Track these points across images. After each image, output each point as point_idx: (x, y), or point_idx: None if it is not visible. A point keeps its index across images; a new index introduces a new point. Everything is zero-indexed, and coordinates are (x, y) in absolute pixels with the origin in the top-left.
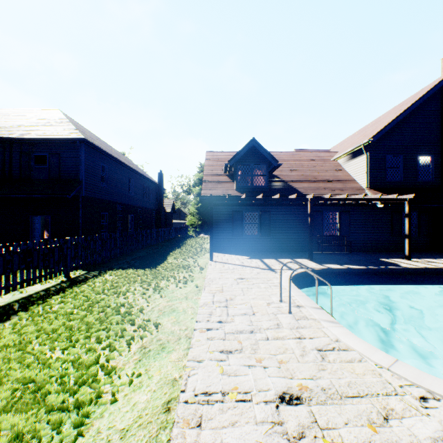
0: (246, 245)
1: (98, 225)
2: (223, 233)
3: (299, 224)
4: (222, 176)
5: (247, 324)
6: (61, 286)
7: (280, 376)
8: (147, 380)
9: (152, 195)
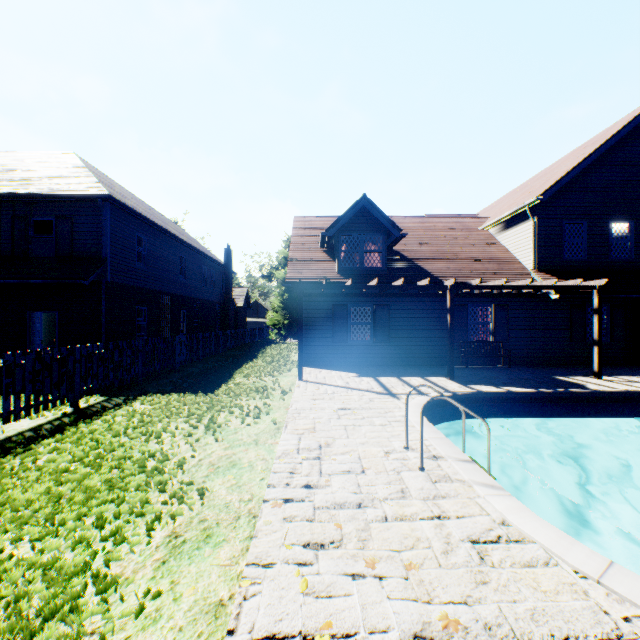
0: (354, 355)
1: (132, 325)
2: (318, 338)
3: (432, 324)
4: (317, 253)
5: (352, 490)
6: (60, 422)
7: (409, 597)
8: (171, 605)
9: (215, 281)
